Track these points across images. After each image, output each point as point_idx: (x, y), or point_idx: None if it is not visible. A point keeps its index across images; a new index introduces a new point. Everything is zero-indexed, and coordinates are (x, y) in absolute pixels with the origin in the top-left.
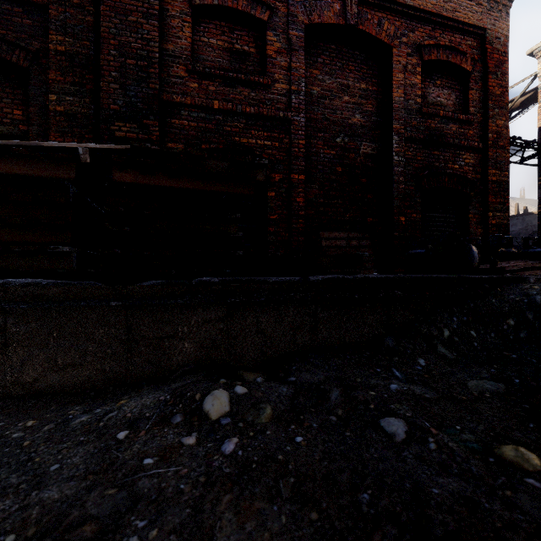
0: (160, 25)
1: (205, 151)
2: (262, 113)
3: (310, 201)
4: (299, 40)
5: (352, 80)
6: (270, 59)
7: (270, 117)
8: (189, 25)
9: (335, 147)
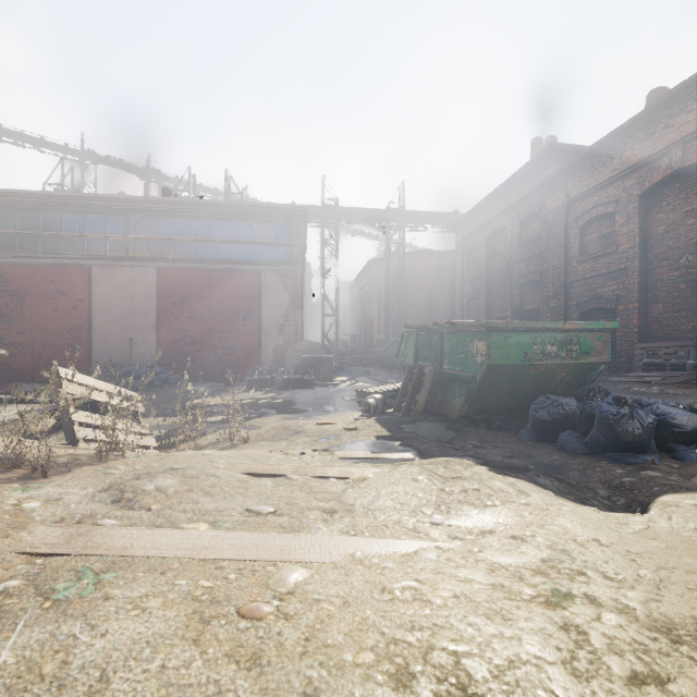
0: (565, 248)
1: (583, 303)
2: (610, 271)
3: (655, 317)
4: (634, 209)
5: (696, 202)
6: (617, 233)
7: (616, 271)
8: (578, 238)
9: (678, 268)
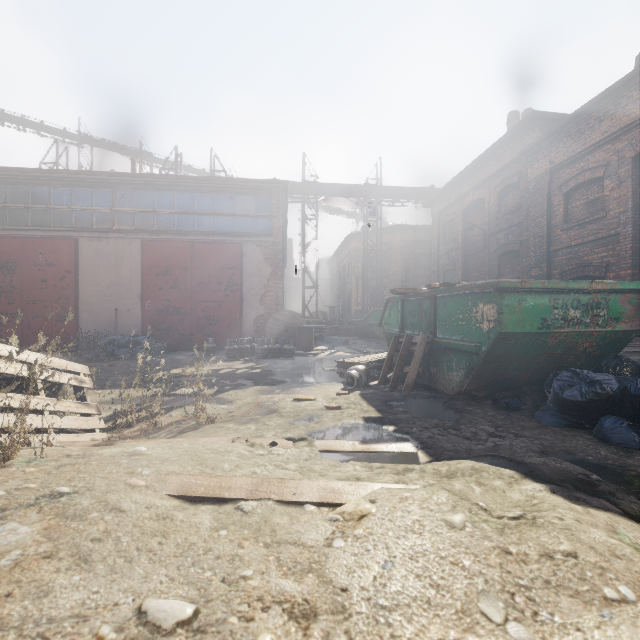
0: (547, 216)
1: (567, 271)
2: (599, 237)
3: None
4: (626, 172)
5: None
6: (606, 198)
7: (605, 237)
8: (562, 206)
9: None
